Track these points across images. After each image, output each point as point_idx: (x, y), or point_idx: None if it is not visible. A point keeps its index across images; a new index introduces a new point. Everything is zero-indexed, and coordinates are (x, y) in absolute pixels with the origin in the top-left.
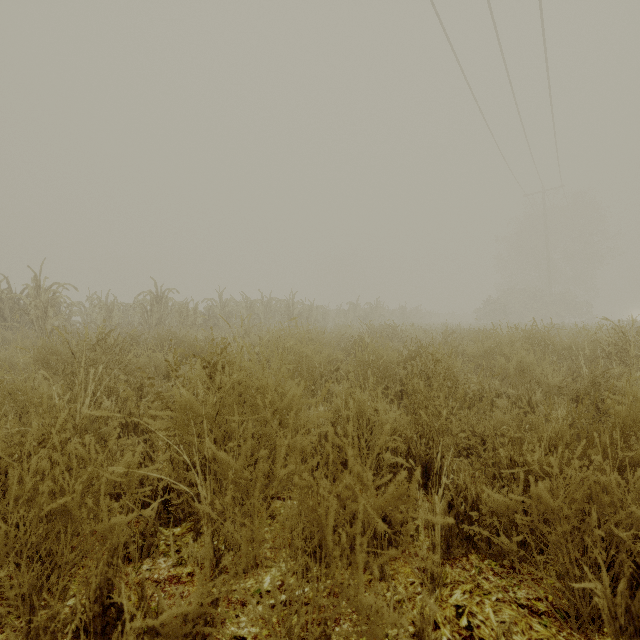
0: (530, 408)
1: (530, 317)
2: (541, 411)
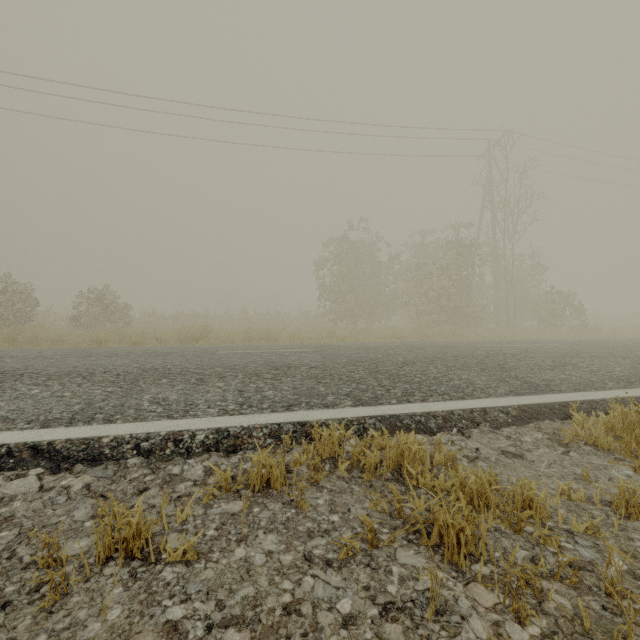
0: None
1: None
2: None
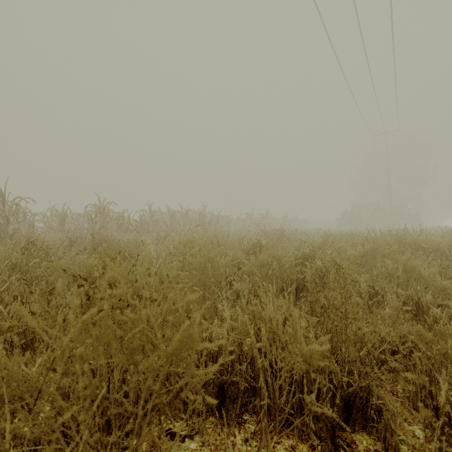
0: (420, 308)
1: (376, 224)
2: (434, 312)
